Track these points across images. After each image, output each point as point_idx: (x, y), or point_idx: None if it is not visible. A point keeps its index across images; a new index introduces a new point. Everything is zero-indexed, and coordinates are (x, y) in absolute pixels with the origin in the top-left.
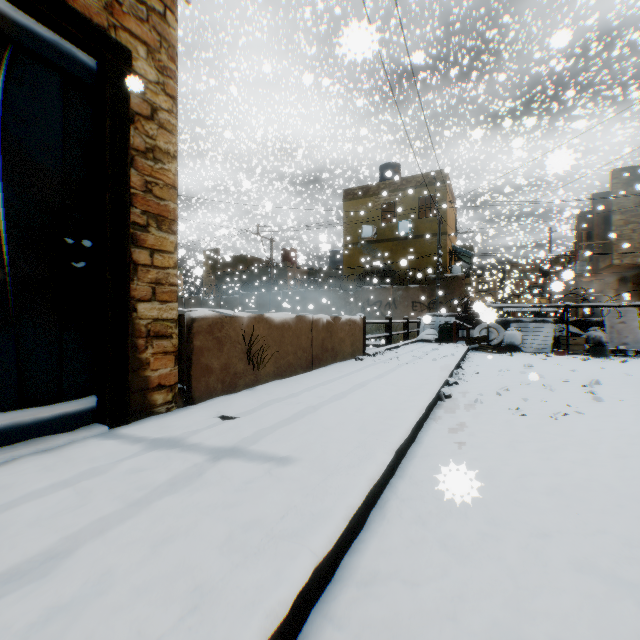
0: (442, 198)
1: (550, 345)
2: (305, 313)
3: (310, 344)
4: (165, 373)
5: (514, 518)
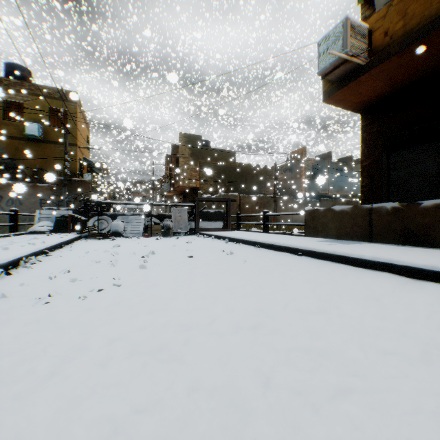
0: (73, 115)
1: (142, 231)
2: None
3: None
4: None
5: None
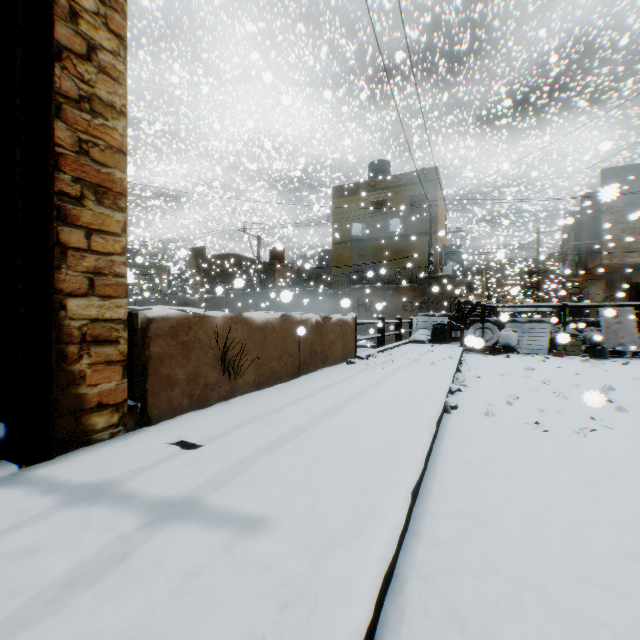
0: (433, 196)
1: (546, 346)
2: (292, 312)
3: (297, 347)
4: (109, 389)
5: (592, 613)
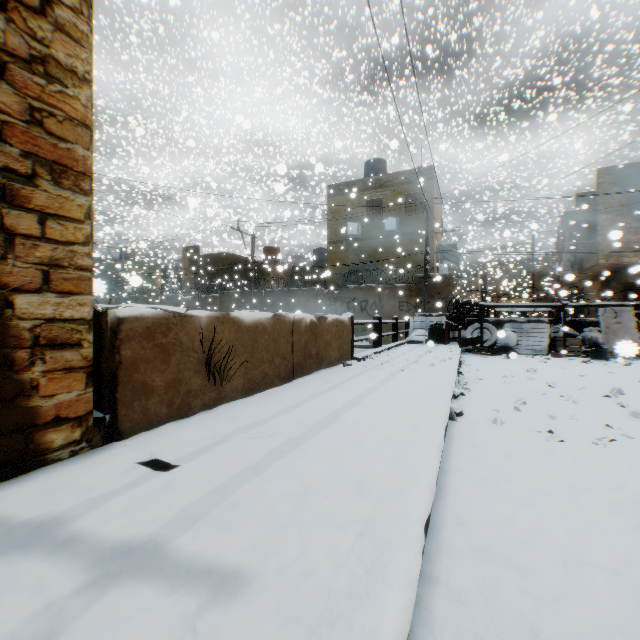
0: (429, 195)
1: (546, 346)
2: (285, 312)
3: (290, 349)
4: (69, 399)
5: None
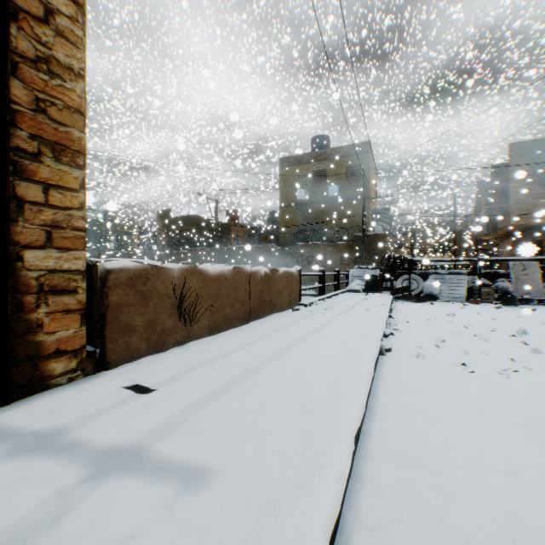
0: (366, 166)
1: (464, 295)
2: (243, 265)
3: (248, 296)
4: (67, 336)
5: None
